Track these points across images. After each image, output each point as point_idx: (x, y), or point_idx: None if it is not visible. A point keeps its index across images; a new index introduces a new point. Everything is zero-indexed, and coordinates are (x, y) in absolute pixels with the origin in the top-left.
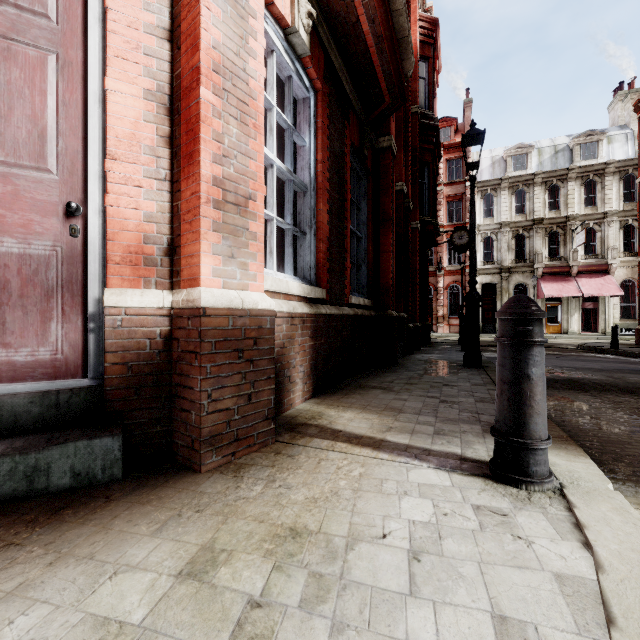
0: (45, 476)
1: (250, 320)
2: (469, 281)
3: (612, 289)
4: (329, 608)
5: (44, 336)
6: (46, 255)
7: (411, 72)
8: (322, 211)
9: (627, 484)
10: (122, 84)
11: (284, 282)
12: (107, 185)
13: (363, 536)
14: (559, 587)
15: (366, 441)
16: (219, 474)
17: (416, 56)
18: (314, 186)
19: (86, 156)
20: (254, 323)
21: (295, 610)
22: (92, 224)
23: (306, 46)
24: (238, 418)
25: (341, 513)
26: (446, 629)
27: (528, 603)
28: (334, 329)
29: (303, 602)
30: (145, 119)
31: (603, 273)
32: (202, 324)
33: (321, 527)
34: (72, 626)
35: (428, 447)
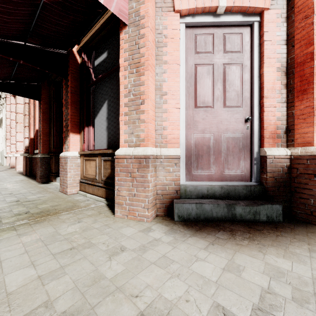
0: (258, 215)
1: None
2: None
3: None
4: None
5: (238, 166)
6: (239, 137)
7: None
8: None
9: None
10: (269, 68)
11: None
12: (264, 108)
13: None
14: None
15: None
16: None
17: None
18: None
19: (251, 99)
20: None
21: None
22: (255, 124)
23: None
24: None
25: None
26: None
27: None
28: None
29: None
30: (277, 79)
31: None
32: None
33: None
34: None
35: None
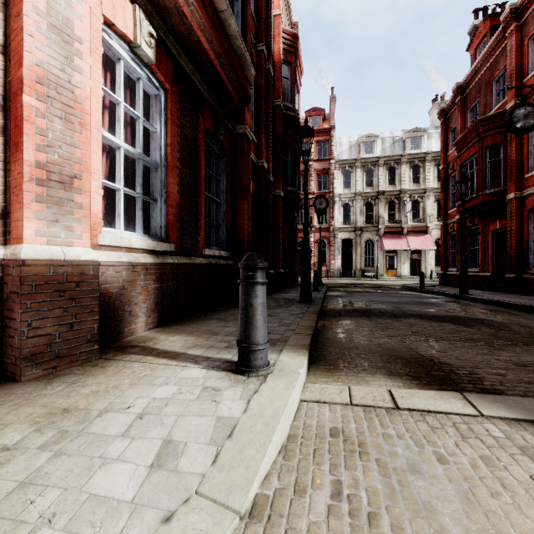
0: None
1: (72, 268)
2: (303, 238)
3: (429, 245)
4: (59, 447)
5: None
6: None
7: (272, 74)
8: (171, 183)
9: (330, 371)
10: None
11: (125, 239)
12: None
13: (114, 409)
14: (215, 423)
15: (170, 354)
16: (35, 382)
17: (279, 61)
18: (164, 164)
19: None
20: (77, 271)
21: (33, 450)
22: None
23: (150, 57)
24: (60, 341)
25: (109, 397)
26: (130, 450)
27: (190, 432)
28: (183, 275)
29: (42, 445)
30: None
31: (424, 233)
32: (22, 271)
33: (87, 406)
34: None
35: (211, 356)
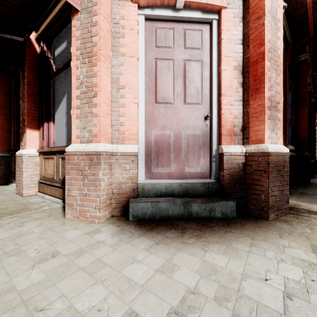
0: (213, 212)
1: (281, 157)
2: None
3: None
4: None
5: (198, 163)
6: (199, 134)
7: None
8: None
9: None
10: (226, 66)
11: None
12: (221, 106)
13: None
14: None
15: None
16: (278, 222)
17: None
18: None
19: (210, 96)
20: (282, 158)
21: None
22: (214, 121)
23: None
24: (278, 200)
25: None
26: None
27: None
28: None
29: None
30: (233, 78)
31: None
32: (269, 159)
33: None
34: (291, 258)
35: None
